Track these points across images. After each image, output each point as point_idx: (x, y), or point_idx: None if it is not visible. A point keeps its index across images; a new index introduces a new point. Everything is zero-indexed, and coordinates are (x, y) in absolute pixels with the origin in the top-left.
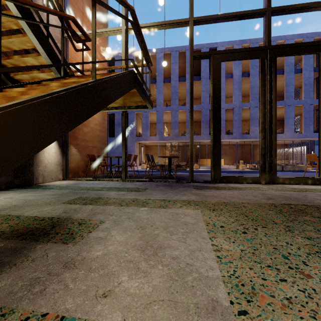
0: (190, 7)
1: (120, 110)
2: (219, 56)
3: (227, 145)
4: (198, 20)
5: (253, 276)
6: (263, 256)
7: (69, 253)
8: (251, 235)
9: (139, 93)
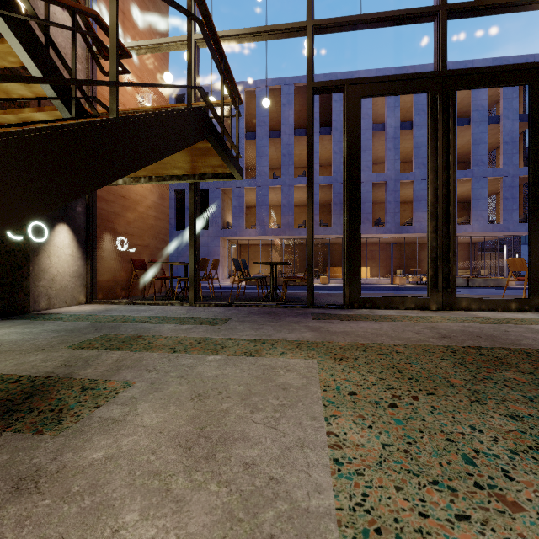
0: (308, 3)
1: (185, 181)
2: (358, 89)
3: (377, 243)
4: (322, 25)
5: (401, 508)
6: (424, 457)
7: (38, 455)
8: (404, 411)
9: (216, 150)
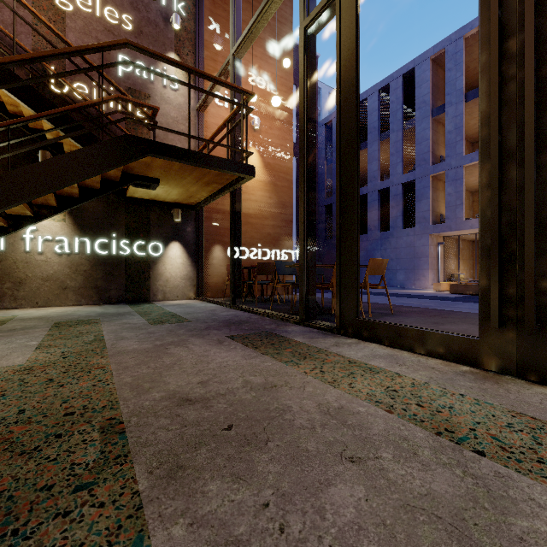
0: None
1: (226, 192)
2: None
3: None
4: None
5: None
6: None
7: None
8: None
9: (179, 162)
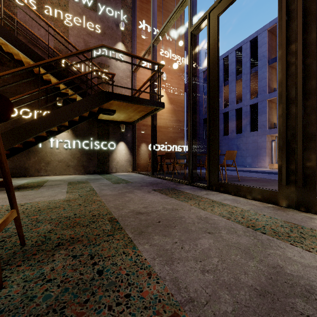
0: None
1: (149, 116)
2: (215, 11)
3: None
4: None
5: None
6: None
7: None
8: (2, 211)
9: (126, 102)
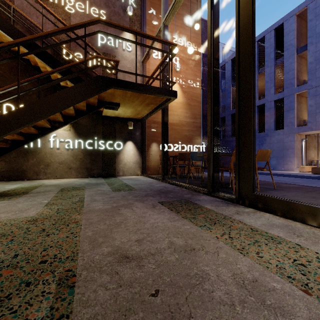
0: None
1: (159, 109)
2: None
3: None
4: None
5: None
6: None
7: None
8: None
9: (129, 91)
